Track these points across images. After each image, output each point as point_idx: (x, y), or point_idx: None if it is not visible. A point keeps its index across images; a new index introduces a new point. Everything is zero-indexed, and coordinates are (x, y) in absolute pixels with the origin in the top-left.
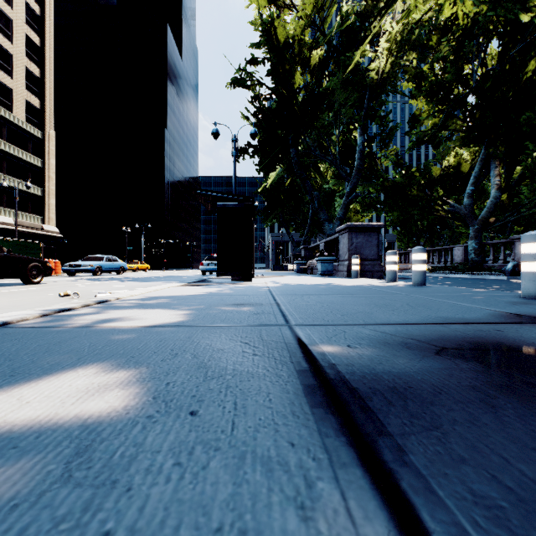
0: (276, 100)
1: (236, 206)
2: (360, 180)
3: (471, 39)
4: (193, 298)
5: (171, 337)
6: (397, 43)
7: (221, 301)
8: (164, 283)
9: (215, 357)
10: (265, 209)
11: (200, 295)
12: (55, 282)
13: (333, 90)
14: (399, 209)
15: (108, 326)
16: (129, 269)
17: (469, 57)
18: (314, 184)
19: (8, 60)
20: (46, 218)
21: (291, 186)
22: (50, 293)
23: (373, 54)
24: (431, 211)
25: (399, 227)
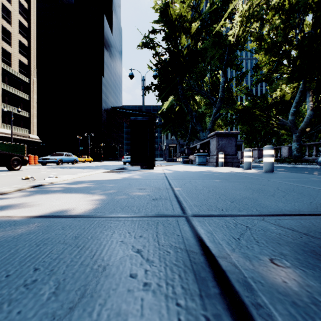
0: (169, 56)
1: (143, 119)
2: (222, 105)
3: (295, 13)
4: (108, 182)
5: (54, 237)
6: (246, 17)
7: (128, 186)
8: (98, 170)
9: (85, 294)
10: (163, 124)
11: (115, 179)
12: (30, 169)
13: (205, 49)
14: (247, 123)
15: (8, 215)
16: (80, 161)
17: (293, 25)
18: (192, 109)
19: (9, 36)
20: (31, 130)
21: (178, 110)
22: (19, 177)
23: (231, 25)
24: (268, 124)
25: (245, 135)
